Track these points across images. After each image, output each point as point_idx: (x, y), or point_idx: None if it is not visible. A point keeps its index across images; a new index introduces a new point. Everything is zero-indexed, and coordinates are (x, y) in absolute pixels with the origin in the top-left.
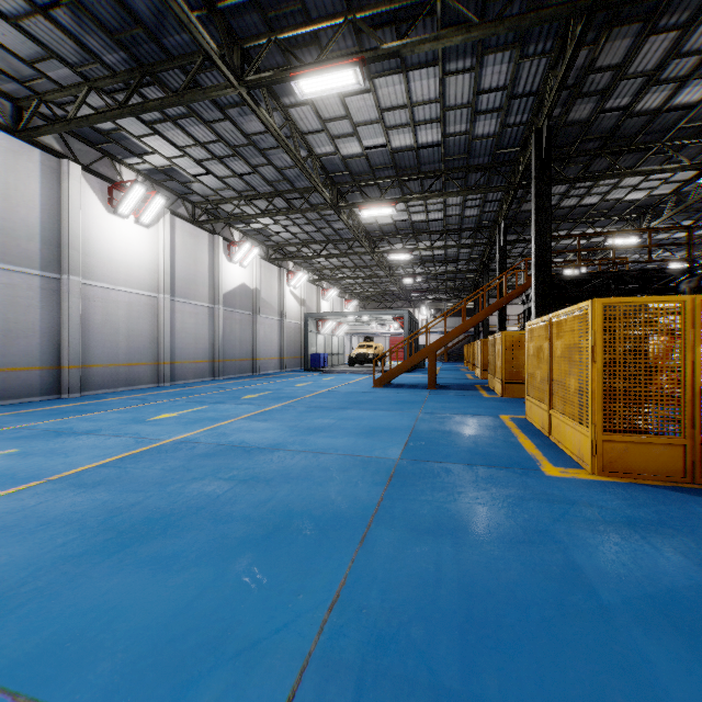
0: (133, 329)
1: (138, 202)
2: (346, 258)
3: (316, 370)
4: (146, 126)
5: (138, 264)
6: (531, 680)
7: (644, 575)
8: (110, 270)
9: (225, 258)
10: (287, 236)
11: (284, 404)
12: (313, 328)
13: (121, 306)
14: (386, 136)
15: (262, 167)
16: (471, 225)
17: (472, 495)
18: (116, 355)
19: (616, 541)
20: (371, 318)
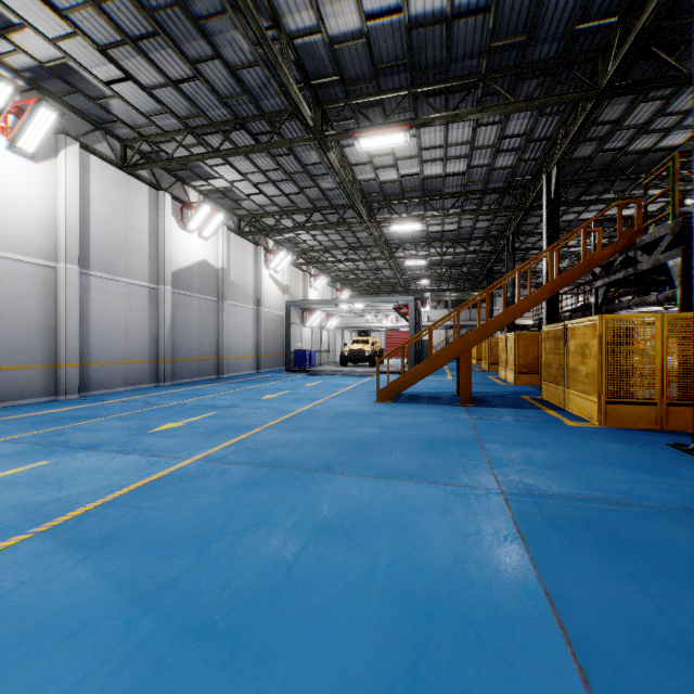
0: (5, 314)
1: (5, 111)
2: (337, 235)
3: (300, 370)
4: None
5: (17, 215)
6: None
7: None
8: None
9: (176, 224)
10: (262, 201)
11: (212, 451)
12: (297, 319)
13: None
14: None
15: (207, 64)
16: (498, 184)
17: None
18: None
19: None
20: (367, 308)
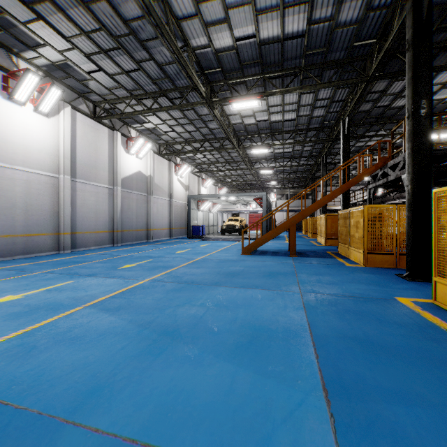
0: (32, 204)
1: (34, 91)
2: (218, 155)
3: (196, 237)
4: (27, 8)
5: (38, 148)
6: None
7: None
8: (6, 150)
9: (123, 150)
10: (174, 135)
11: (155, 277)
12: (194, 206)
13: (18, 183)
14: (256, 23)
15: (145, 63)
16: (316, 125)
17: None
18: (13, 227)
19: None
20: (237, 199)
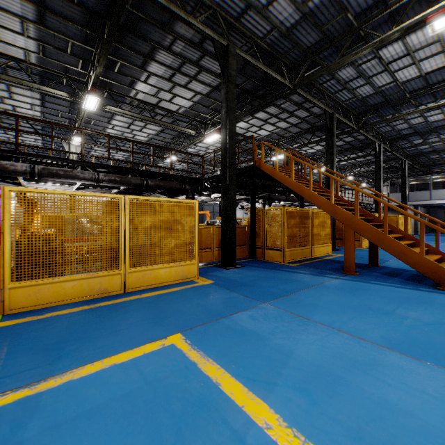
0: None
1: None
2: None
3: None
4: None
5: None
6: None
7: None
8: None
9: None
10: None
11: None
12: None
13: None
14: (439, 36)
15: None
16: None
17: None
18: None
19: None
20: None
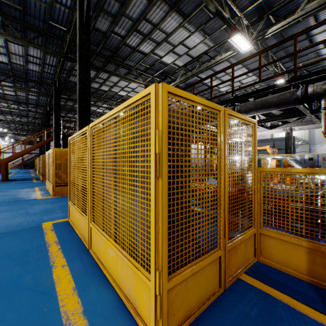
0: None
1: None
2: None
3: None
4: None
5: None
6: (0, 225)
7: (44, 209)
8: None
9: None
10: None
11: None
12: None
13: None
14: None
15: None
16: (33, 102)
17: (4, 207)
18: None
19: (44, 206)
20: None
